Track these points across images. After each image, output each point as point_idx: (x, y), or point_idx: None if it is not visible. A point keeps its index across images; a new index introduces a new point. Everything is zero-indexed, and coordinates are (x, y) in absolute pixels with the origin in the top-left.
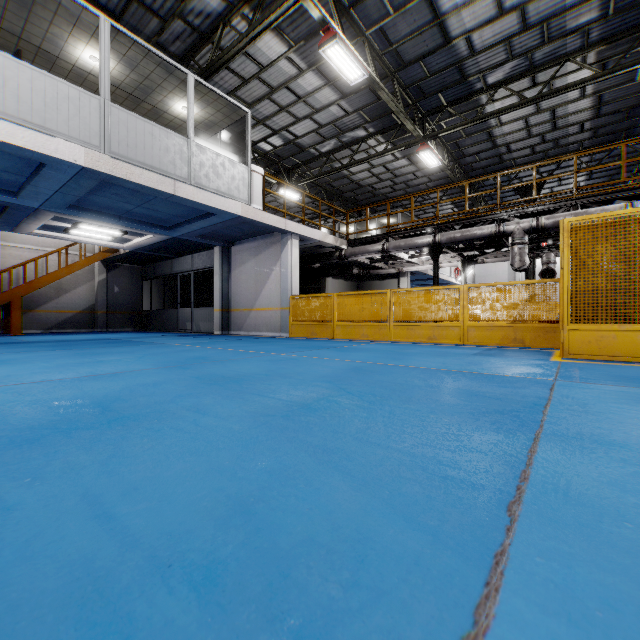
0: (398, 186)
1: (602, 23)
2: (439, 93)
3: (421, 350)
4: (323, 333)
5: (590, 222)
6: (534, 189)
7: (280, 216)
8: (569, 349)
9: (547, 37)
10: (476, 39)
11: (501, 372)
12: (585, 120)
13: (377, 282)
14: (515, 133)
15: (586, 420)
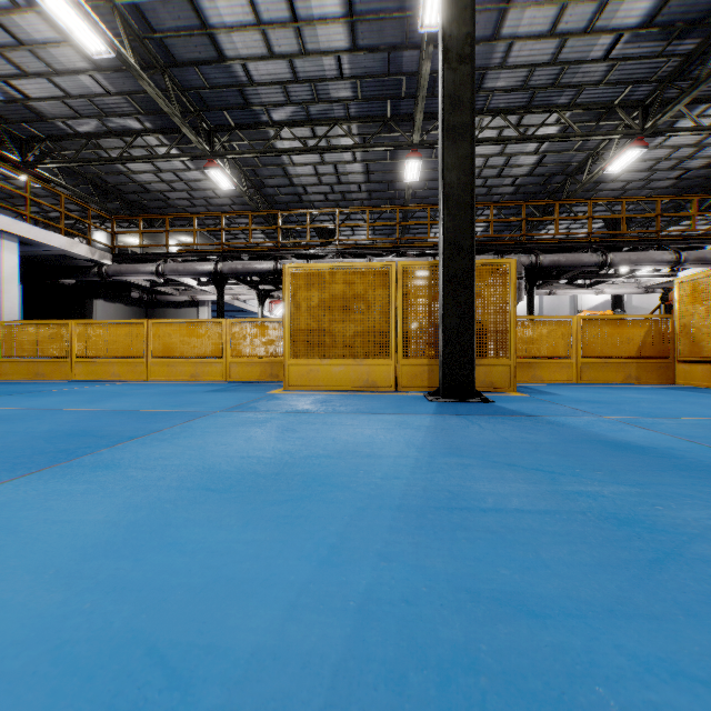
0: (198, 201)
1: (357, 103)
2: (224, 111)
3: (157, 389)
4: (56, 373)
5: (304, 270)
6: (308, 233)
7: (21, 204)
8: (289, 382)
9: (317, 96)
10: (253, 69)
11: (184, 408)
12: (361, 182)
13: (172, 310)
14: (308, 177)
15: (142, 447)
